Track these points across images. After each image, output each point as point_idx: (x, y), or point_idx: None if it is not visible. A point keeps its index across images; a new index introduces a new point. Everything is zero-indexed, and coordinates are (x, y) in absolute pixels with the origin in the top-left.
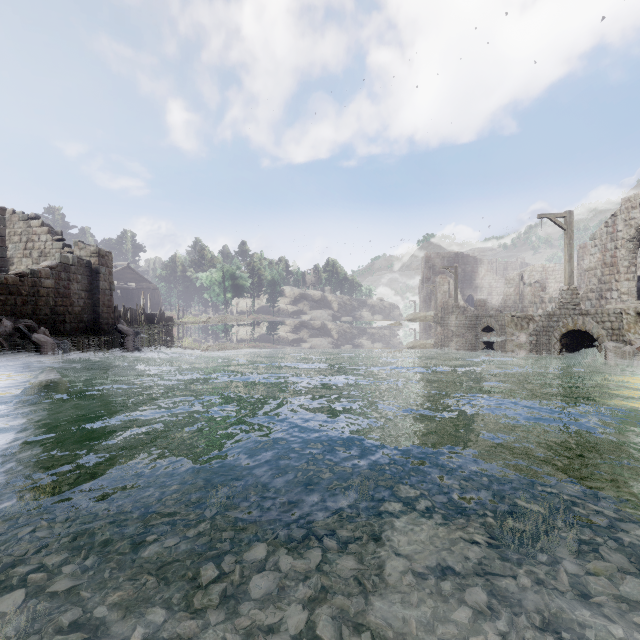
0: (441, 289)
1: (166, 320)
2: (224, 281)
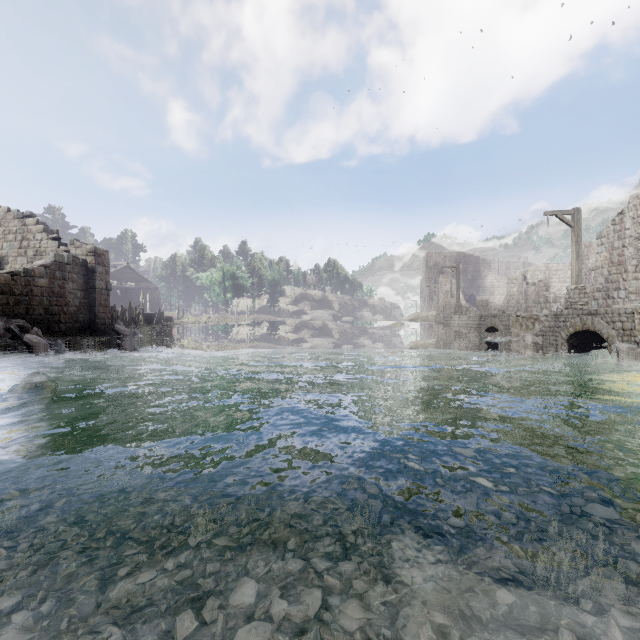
0: (443, 289)
1: (165, 320)
2: (224, 281)
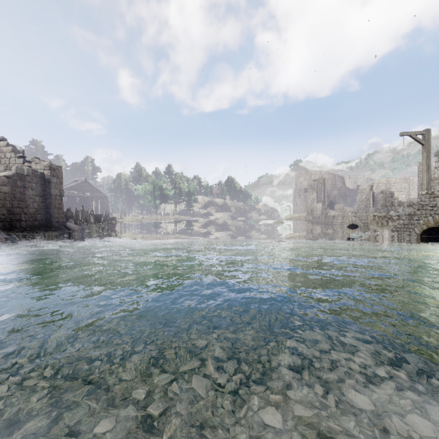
0: (311, 197)
1: (110, 219)
2: (154, 191)
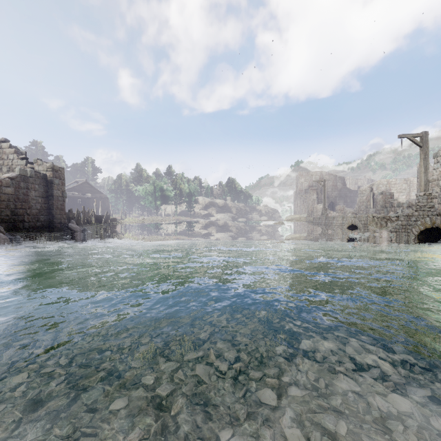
0: (311, 198)
1: (111, 220)
2: (155, 192)
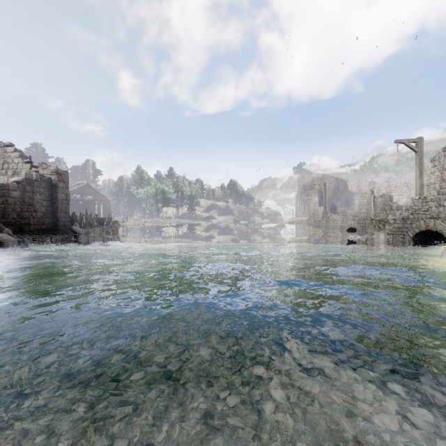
0: (313, 200)
1: (113, 223)
2: (156, 195)
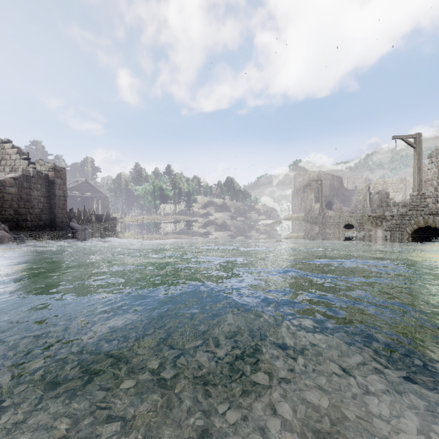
0: (309, 197)
1: (111, 219)
2: (154, 192)
